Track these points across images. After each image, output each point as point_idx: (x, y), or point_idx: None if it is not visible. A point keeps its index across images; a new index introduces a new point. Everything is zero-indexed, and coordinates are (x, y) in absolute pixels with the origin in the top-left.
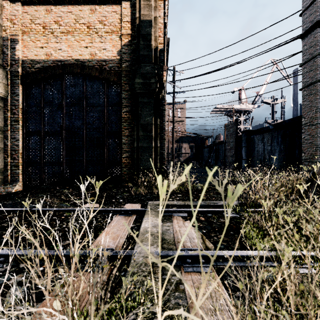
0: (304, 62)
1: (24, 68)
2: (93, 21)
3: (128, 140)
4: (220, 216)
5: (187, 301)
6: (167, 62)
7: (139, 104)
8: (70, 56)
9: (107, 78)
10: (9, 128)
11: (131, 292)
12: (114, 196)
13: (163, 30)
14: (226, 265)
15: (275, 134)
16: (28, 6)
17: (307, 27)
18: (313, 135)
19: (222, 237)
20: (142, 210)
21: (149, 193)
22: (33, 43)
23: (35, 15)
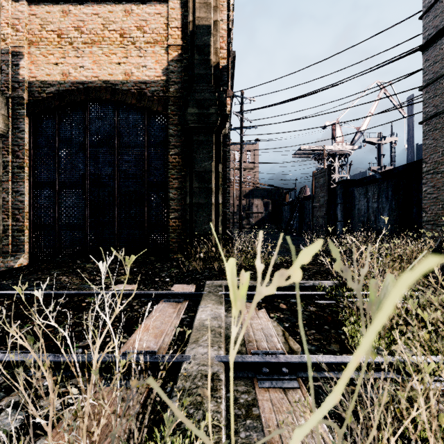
0: (426, 84)
1: (31, 93)
2: (129, 27)
3: (177, 195)
4: (308, 303)
5: (264, 433)
6: (232, 85)
7: (193, 144)
8: (96, 76)
9: (148, 107)
10: (10, 177)
11: (180, 421)
12: (157, 273)
13: (227, 39)
14: (320, 376)
15: (383, 186)
16: (37, 5)
17: (430, 34)
18: (438, 187)
19: (358, 384)
20: (197, 293)
21: (207, 269)
22: (44, 58)
23: (47, 19)
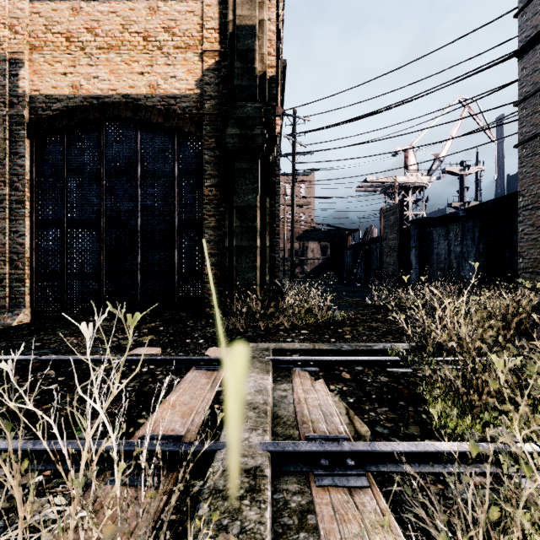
0: (523, 98)
1: (33, 110)
2: (154, 28)
3: (214, 236)
4: (378, 371)
5: None
6: (282, 101)
7: (233, 173)
8: (113, 89)
9: (178, 128)
10: (7, 214)
11: (209, 536)
12: (189, 333)
13: (276, 44)
14: (396, 471)
15: (468, 226)
16: (41, 2)
17: (528, 36)
18: (539, 226)
19: None
20: None
21: (251, 328)
22: (49, 67)
23: (53, 18)
